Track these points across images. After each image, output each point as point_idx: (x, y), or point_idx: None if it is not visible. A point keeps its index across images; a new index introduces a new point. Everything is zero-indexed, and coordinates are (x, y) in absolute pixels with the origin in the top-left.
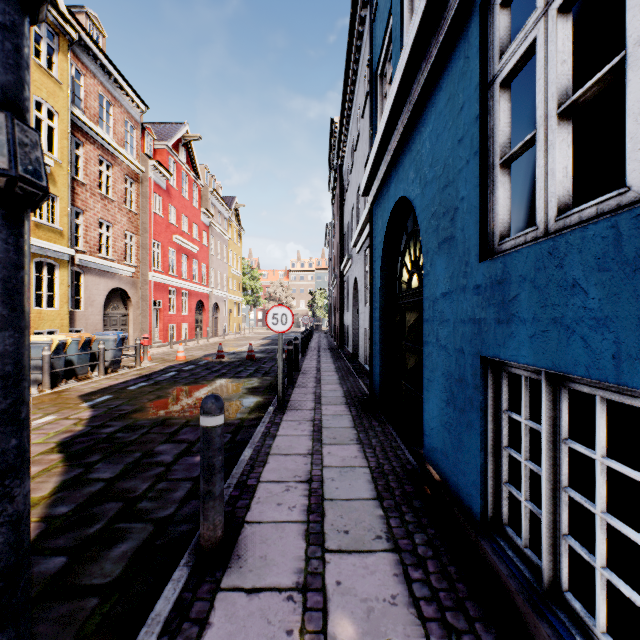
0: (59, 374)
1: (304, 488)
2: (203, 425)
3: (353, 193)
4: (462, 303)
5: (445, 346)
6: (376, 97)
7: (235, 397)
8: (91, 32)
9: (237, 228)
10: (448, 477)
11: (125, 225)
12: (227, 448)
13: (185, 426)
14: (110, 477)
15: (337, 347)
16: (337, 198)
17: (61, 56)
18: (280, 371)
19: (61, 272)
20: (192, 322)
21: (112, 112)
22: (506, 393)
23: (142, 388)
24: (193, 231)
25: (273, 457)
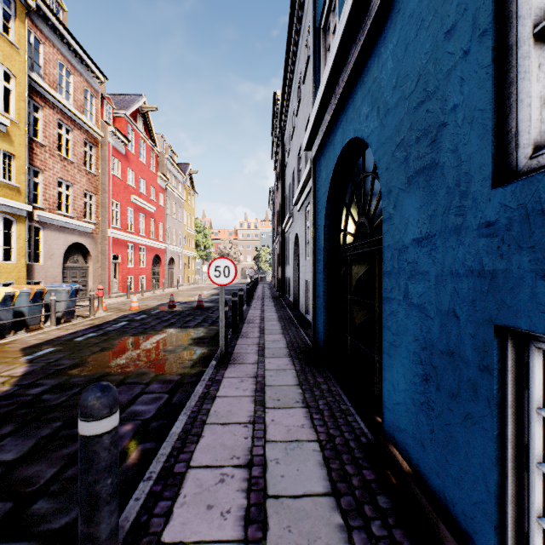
0: (7, 326)
1: (242, 477)
2: (80, 434)
3: (294, 156)
4: (454, 249)
5: (420, 305)
6: (319, 51)
7: (179, 349)
8: (51, 5)
9: (191, 191)
10: (426, 474)
11: (85, 185)
12: (161, 413)
13: (121, 384)
14: (12, 459)
15: (279, 297)
16: (279, 164)
17: (18, 22)
18: (223, 324)
19: (18, 227)
20: (149, 274)
21: (72, 80)
22: (540, 382)
23: (89, 339)
24: (150, 193)
25: (209, 428)
